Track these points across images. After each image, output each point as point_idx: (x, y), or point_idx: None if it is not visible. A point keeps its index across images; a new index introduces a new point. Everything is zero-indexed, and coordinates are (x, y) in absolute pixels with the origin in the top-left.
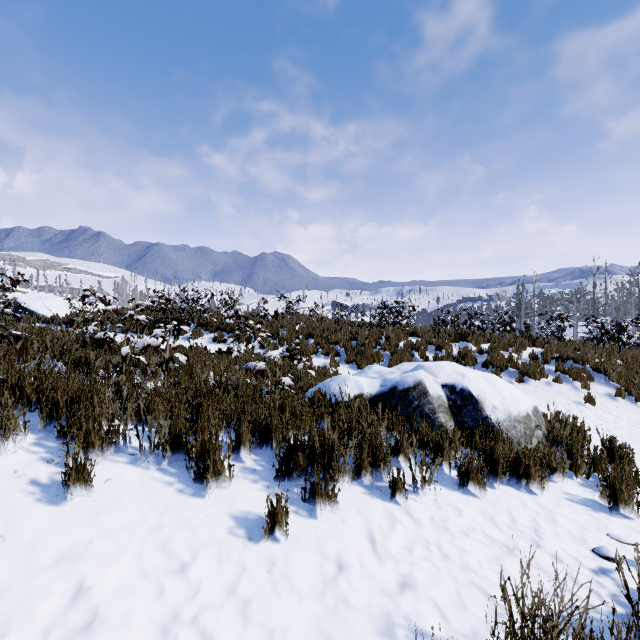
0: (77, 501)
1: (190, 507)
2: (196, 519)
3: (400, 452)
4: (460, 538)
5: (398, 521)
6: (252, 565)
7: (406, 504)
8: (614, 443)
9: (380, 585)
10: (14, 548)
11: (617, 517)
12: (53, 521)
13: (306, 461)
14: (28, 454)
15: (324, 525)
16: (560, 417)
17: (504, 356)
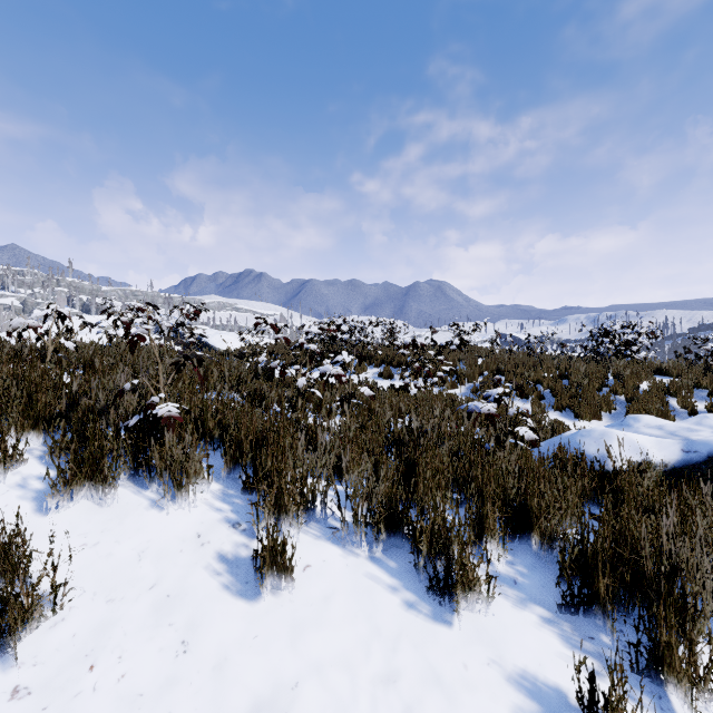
0: (271, 597)
1: (433, 642)
2: (448, 671)
3: None
4: None
5: None
6: None
7: None
8: None
9: None
10: (197, 670)
11: None
12: (244, 629)
13: (618, 586)
14: (212, 511)
15: None
16: None
17: None
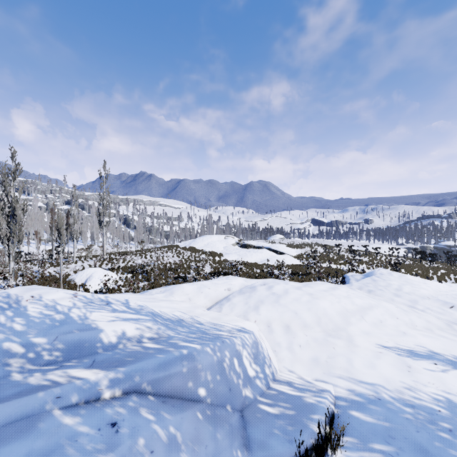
0: None
1: None
2: None
3: None
4: None
5: None
6: None
7: None
8: None
9: None
10: None
11: None
12: None
13: None
14: None
15: None
16: None
17: None
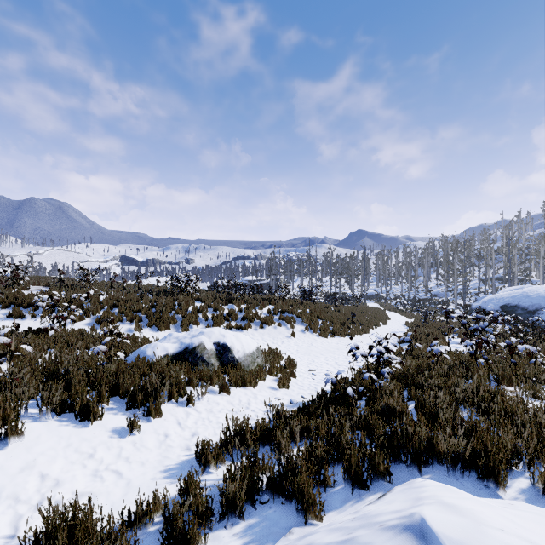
0: (12, 446)
1: (83, 433)
2: (89, 437)
3: (191, 383)
4: (217, 413)
5: (191, 414)
6: (125, 446)
7: (194, 406)
8: (290, 358)
9: (184, 437)
10: None
11: (281, 390)
12: (5, 457)
13: (143, 397)
14: None
15: (156, 423)
16: (278, 347)
17: (253, 313)
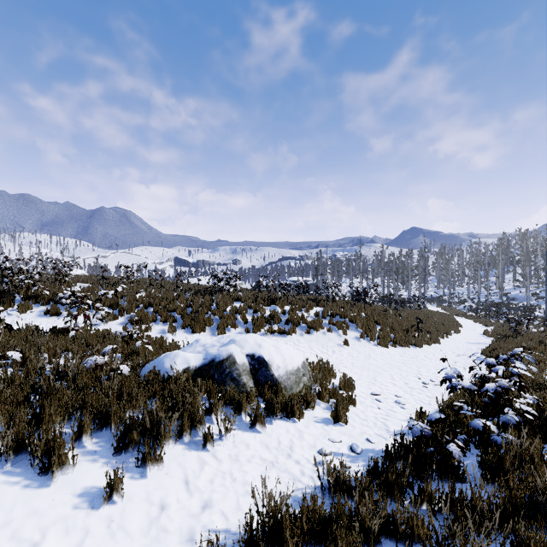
0: None
1: (37, 498)
2: (43, 506)
3: (213, 411)
4: (245, 464)
5: (207, 463)
6: (94, 527)
7: (214, 449)
8: (345, 377)
9: (189, 511)
10: None
11: (337, 426)
12: None
13: (140, 436)
14: None
15: (152, 481)
16: (328, 357)
17: (299, 316)
